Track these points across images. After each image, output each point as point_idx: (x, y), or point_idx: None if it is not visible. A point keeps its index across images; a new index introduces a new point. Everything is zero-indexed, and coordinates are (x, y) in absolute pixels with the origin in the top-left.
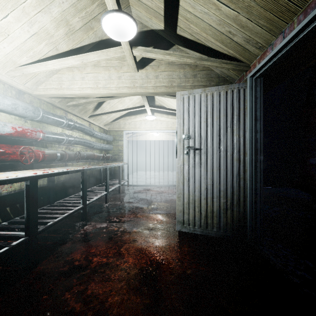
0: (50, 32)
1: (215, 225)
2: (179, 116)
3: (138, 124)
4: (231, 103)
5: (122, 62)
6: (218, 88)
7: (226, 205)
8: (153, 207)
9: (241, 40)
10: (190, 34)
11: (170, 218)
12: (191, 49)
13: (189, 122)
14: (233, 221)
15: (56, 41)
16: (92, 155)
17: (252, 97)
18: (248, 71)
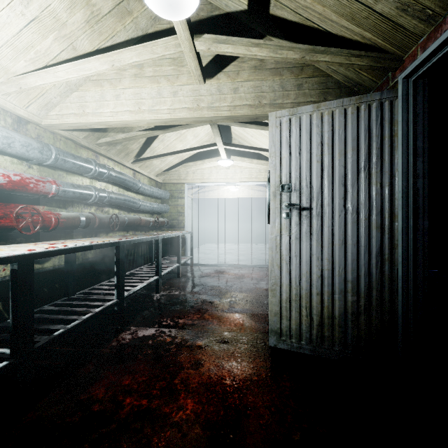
0: (60, 17)
1: (337, 340)
2: (274, 153)
3: (206, 174)
4: (366, 127)
5: (179, 68)
6: (343, 101)
7: (357, 306)
8: (230, 301)
9: (390, 7)
10: (293, 11)
11: (256, 322)
12: (293, 41)
13: (290, 163)
14: (370, 336)
15: (72, 33)
16: (137, 220)
17: (408, 114)
18: (399, 70)
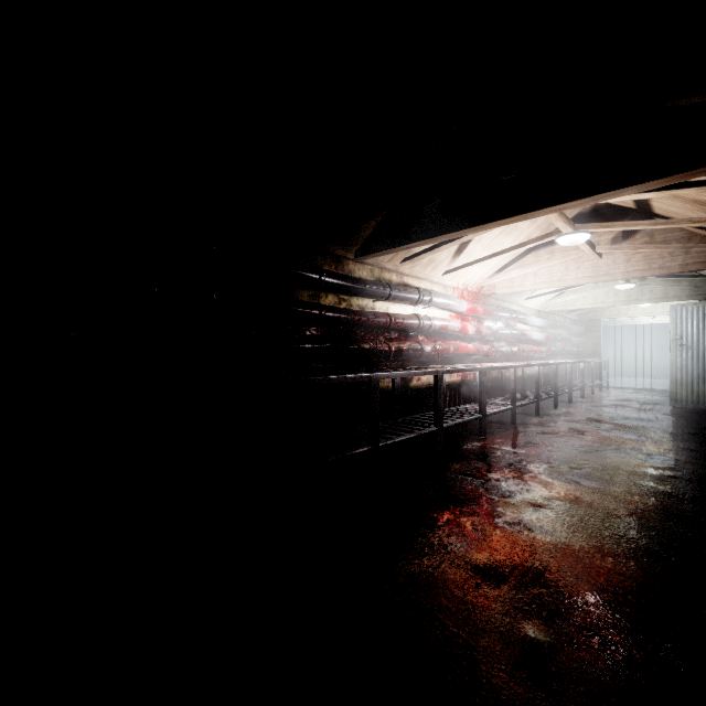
0: None
1: (705, 402)
2: (672, 322)
3: (623, 310)
4: None
5: (618, 283)
6: None
7: None
8: (648, 400)
9: None
10: None
11: (666, 404)
12: None
13: (681, 327)
14: None
15: None
16: (570, 351)
17: None
18: None
